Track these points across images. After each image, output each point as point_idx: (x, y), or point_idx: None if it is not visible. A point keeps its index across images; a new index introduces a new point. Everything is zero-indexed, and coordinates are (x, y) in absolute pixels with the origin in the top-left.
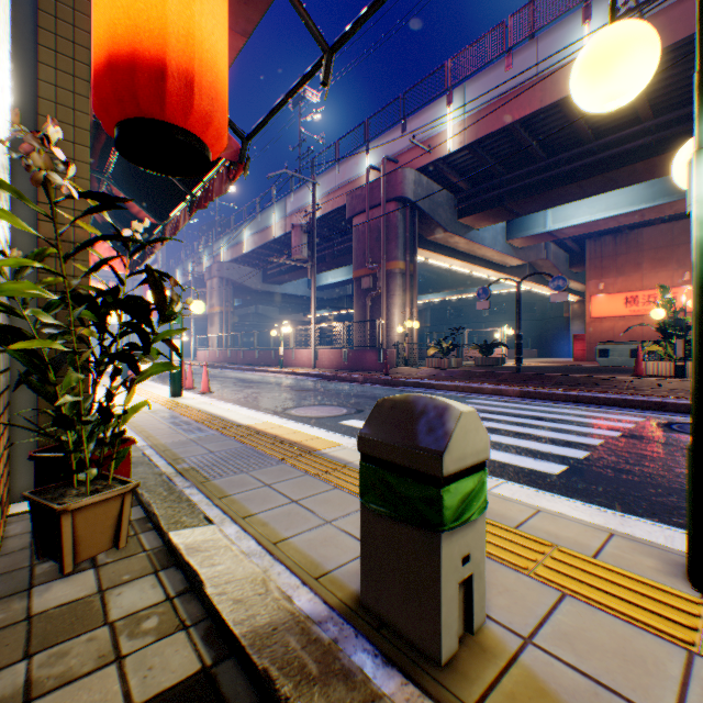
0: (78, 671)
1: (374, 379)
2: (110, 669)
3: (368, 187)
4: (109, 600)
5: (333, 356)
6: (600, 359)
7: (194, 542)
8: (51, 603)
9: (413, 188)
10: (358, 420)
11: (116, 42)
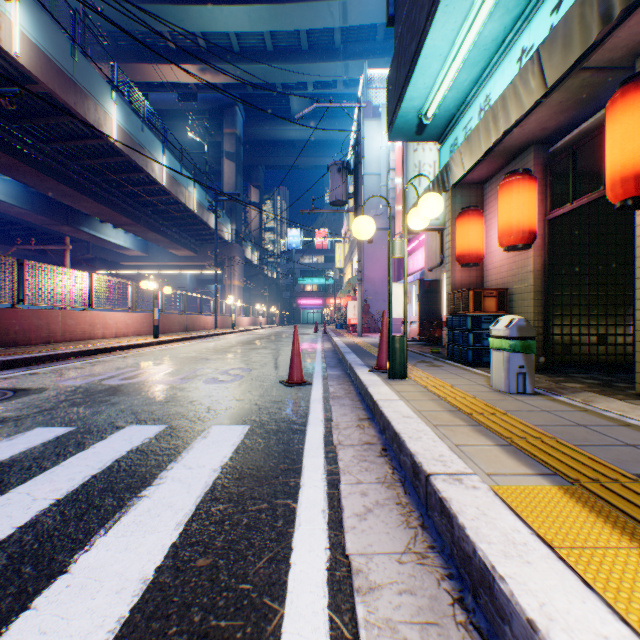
0: None
1: None
2: None
3: None
4: None
5: None
6: None
7: None
8: None
9: None
10: None
11: None
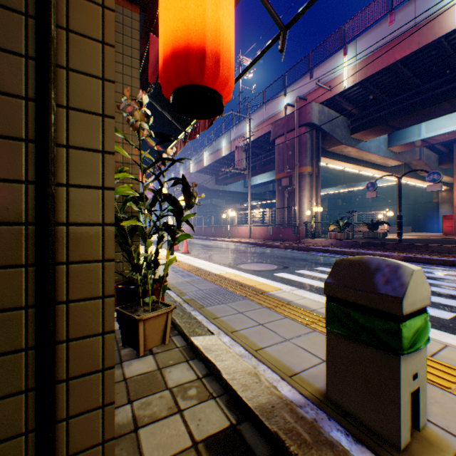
0: (159, 415)
1: (291, 246)
2: (176, 416)
3: (285, 118)
4: (165, 374)
5: (262, 231)
6: None
7: (207, 344)
8: (134, 372)
9: (317, 116)
10: (286, 273)
11: (177, 41)
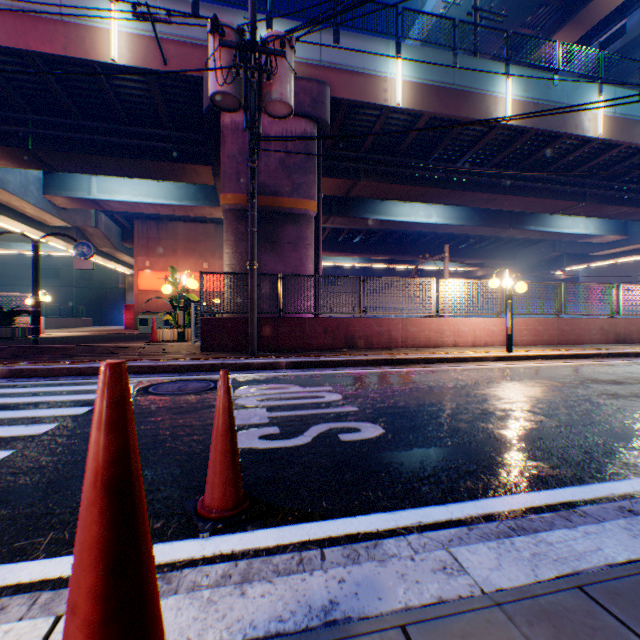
0: None
1: None
2: None
3: None
4: None
5: None
6: (143, 327)
7: None
8: None
9: None
10: None
11: None
